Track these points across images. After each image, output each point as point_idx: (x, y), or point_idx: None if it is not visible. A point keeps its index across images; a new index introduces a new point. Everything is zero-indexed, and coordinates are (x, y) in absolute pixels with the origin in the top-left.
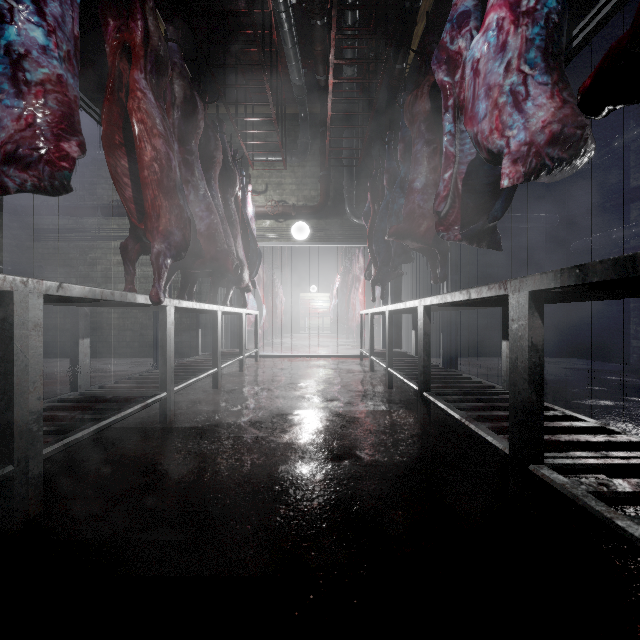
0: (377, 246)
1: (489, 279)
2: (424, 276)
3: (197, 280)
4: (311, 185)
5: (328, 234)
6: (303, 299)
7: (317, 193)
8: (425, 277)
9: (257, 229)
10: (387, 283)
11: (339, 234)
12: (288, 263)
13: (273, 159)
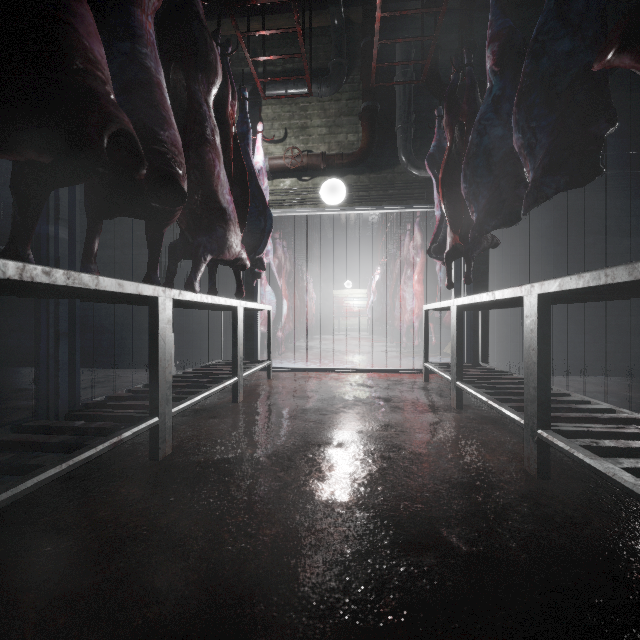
0: (471, 184)
1: (626, 255)
2: (519, 252)
3: (99, 226)
4: (348, 126)
5: (373, 195)
6: (336, 297)
7: (357, 137)
8: (520, 254)
9: (272, 192)
10: (461, 264)
11: (389, 194)
12: (320, 255)
13: (294, 91)
